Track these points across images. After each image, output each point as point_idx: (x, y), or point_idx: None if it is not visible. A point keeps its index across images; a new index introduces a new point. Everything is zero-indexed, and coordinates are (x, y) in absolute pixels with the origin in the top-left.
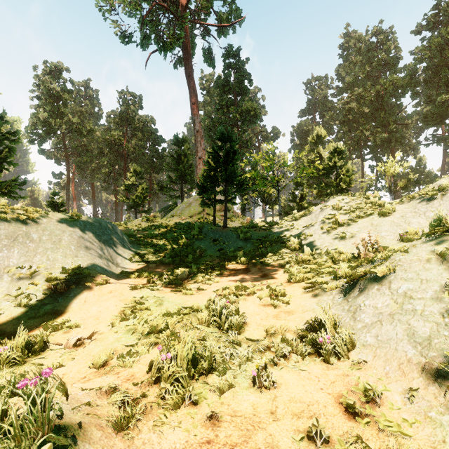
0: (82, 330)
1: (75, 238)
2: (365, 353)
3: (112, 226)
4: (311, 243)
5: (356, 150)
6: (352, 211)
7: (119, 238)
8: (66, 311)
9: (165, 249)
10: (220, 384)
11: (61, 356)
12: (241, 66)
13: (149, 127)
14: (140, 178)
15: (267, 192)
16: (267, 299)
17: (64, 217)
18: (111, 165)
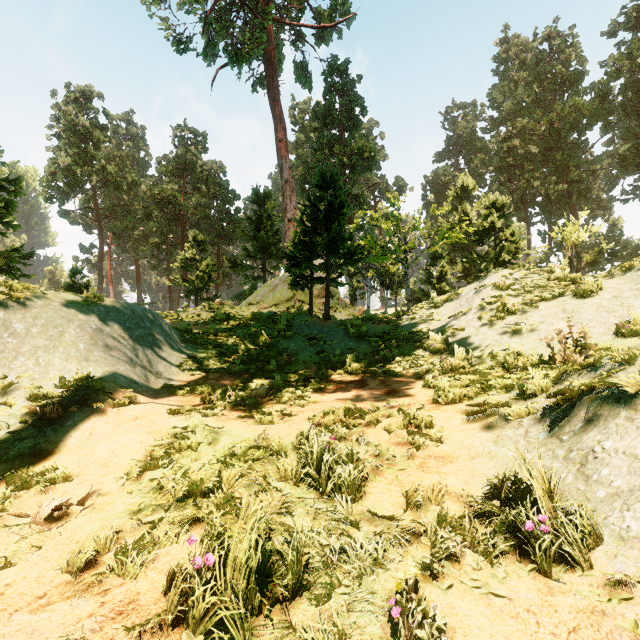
0: (74, 486)
1: (87, 332)
2: (632, 559)
3: (153, 315)
4: (463, 342)
5: (520, 209)
6: (528, 291)
7: (164, 333)
8: (56, 452)
9: (234, 351)
10: (319, 632)
11: (17, 541)
12: (350, 87)
13: (216, 177)
14: (203, 250)
15: (388, 271)
16: (401, 433)
17: (73, 298)
18: (162, 232)
